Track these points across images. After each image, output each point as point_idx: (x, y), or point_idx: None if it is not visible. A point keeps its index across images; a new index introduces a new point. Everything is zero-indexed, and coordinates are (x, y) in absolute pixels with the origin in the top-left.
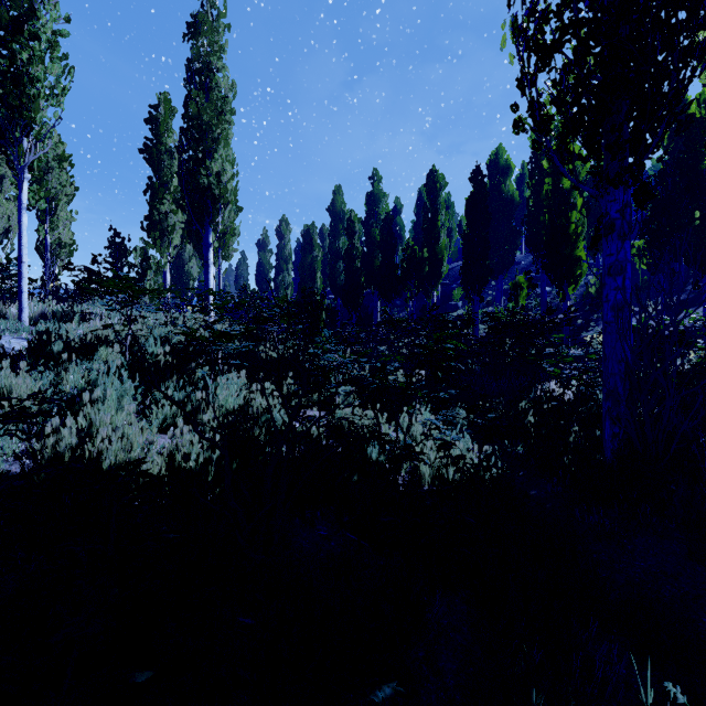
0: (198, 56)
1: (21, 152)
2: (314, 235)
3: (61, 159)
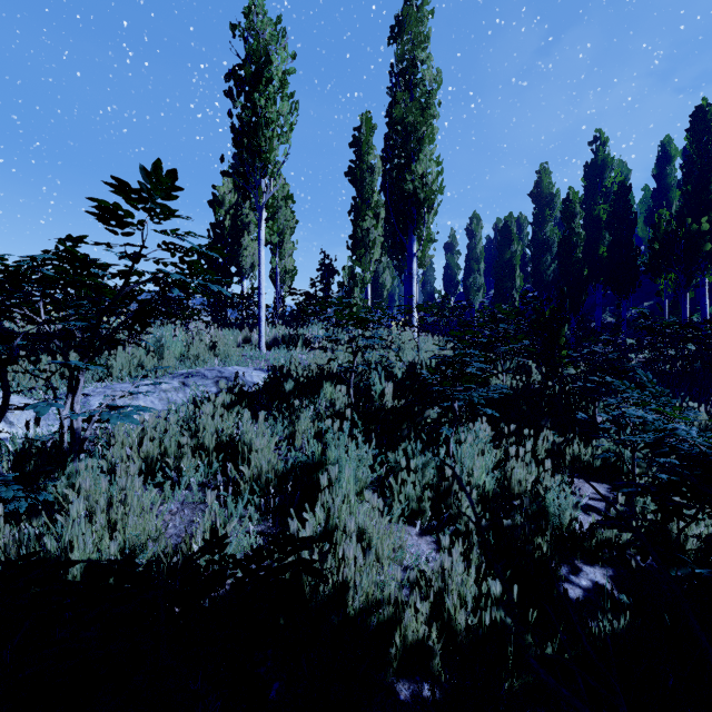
0: (402, 56)
1: (260, 193)
2: (512, 227)
3: (286, 198)
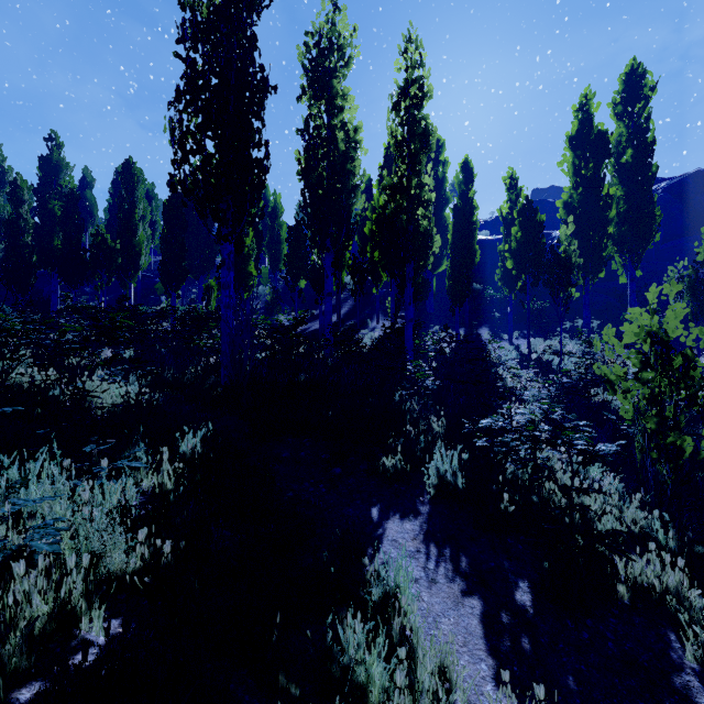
0: None
1: None
2: None
3: None
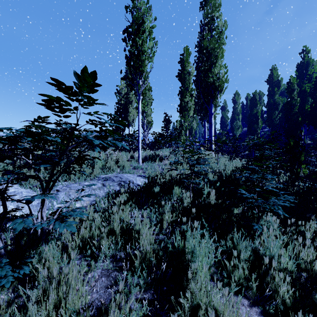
0: (206, 15)
1: (139, 87)
2: (256, 97)
3: (149, 89)
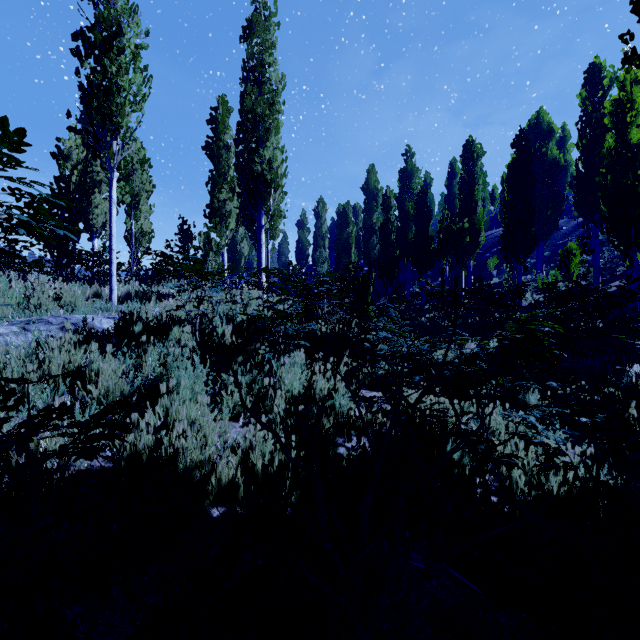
0: (252, 55)
1: (111, 154)
2: (349, 213)
3: (142, 162)
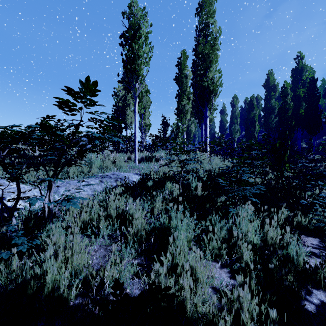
0: (201, 21)
1: (135, 90)
2: (254, 101)
3: (146, 91)
